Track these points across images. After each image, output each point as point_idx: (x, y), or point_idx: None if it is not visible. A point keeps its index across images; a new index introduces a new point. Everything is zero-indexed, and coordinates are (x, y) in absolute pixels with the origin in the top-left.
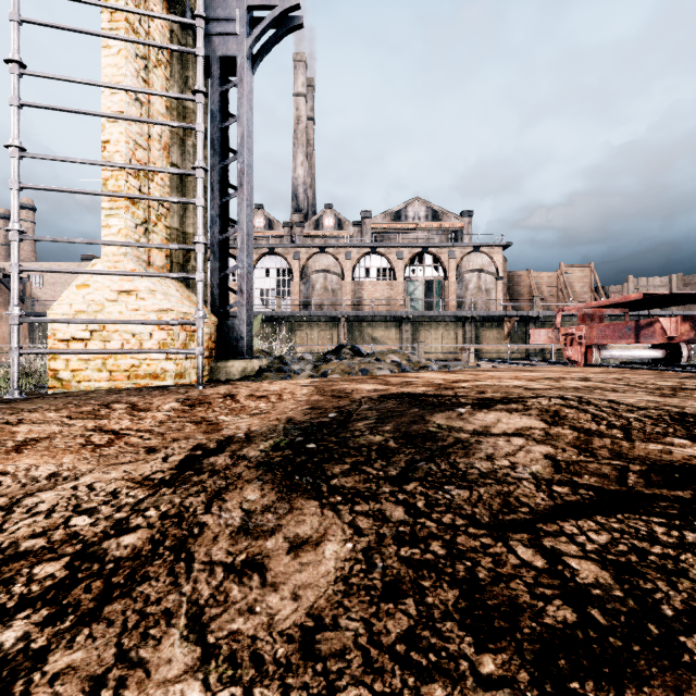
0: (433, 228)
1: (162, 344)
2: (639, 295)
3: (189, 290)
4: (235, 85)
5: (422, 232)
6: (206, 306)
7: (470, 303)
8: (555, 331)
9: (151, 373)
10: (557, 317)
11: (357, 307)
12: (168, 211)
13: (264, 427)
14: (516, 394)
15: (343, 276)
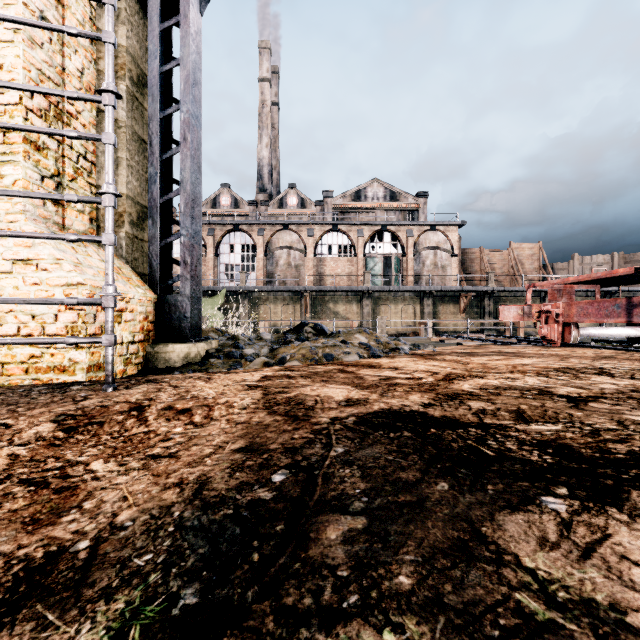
0: (391, 208)
1: (71, 328)
2: (630, 269)
3: (122, 261)
4: (178, 22)
5: (381, 211)
6: (146, 279)
7: (427, 279)
8: (525, 307)
9: (56, 365)
10: (527, 292)
11: (319, 282)
12: (93, 165)
13: (143, 516)
14: (608, 436)
15: (305, 253)
